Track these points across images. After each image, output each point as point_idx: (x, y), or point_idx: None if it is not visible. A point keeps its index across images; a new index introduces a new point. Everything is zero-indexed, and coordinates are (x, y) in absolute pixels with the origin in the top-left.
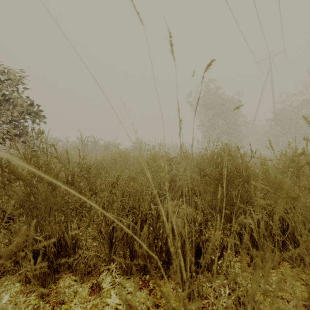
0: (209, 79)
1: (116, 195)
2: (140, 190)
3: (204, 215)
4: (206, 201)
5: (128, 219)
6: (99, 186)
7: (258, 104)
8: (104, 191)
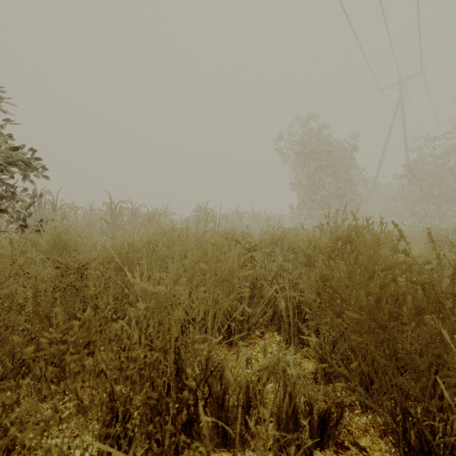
0: (310, 114)
1: (104, 371)
2: (189, 317)
3: (324, 369)
4: (329, 341)
5: (132, 448)
6: (48, 351)
7: (382, 153)
8: (64, 363)
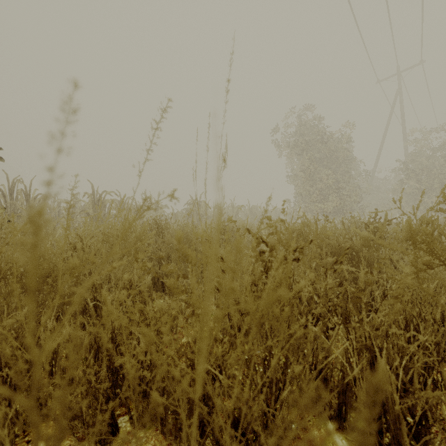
0: (307, 105)
1: None
2: None
3: None
4: None
5: None
6: None
7: (380, 146)
8: None
